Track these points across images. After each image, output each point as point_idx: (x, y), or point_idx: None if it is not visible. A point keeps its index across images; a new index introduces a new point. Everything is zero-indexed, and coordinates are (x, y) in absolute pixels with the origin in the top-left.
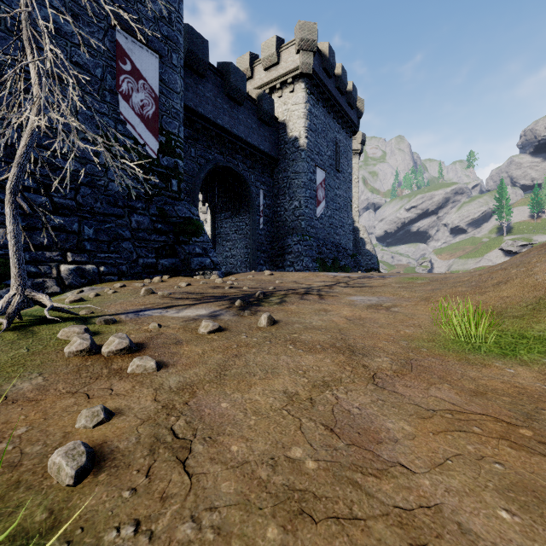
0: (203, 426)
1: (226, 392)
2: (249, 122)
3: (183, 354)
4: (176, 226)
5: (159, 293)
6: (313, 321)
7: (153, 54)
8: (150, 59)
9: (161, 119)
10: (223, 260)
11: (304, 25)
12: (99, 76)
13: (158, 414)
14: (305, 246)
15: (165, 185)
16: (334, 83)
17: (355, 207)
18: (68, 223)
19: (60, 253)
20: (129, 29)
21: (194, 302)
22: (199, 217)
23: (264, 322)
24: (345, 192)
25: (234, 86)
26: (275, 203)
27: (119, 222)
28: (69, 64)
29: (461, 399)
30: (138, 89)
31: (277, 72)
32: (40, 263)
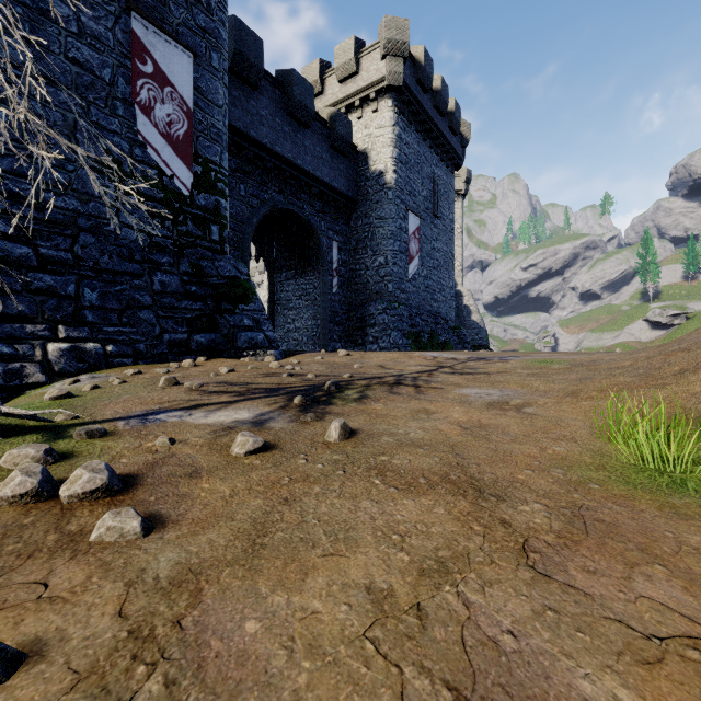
0: (199, 693)
1: (259, 589)
2: (318, 151)
3: (198, 498)
4: (216, 289)
5: (186, 383)
6: (410, 430)
7: (184, 51)
8: (181, 58)
9: (196, 141)
10: (283, 335)
11: (392, 21)
12: (107, 79)
13: (114, 655)
14: (393, 316)
15: (202, 233)
16: (432, 100)
17: (457, 266)
18: (61, 283)
19: (48, 327)
20: (150, 15)
21: (233, 398)
22: (249, 277)
23: (334, 434)
24: (446, 245)
25: (298, 102)
26: (353, 259)
27: (136, 283)
28: (63, 61)
29: (700, 605)
30: (164, 99)
31: (356, 84)
32: (17, 340)
